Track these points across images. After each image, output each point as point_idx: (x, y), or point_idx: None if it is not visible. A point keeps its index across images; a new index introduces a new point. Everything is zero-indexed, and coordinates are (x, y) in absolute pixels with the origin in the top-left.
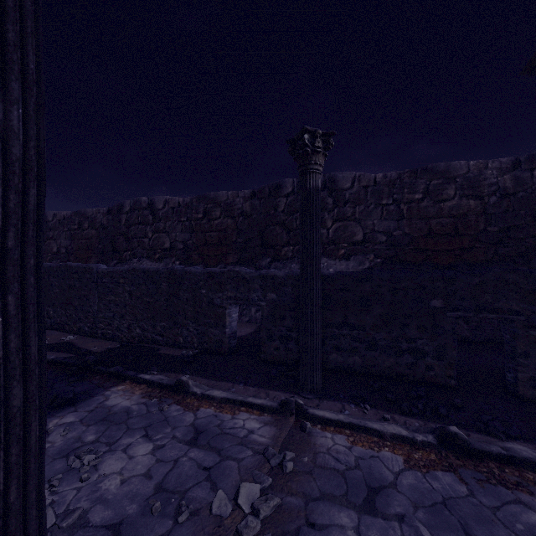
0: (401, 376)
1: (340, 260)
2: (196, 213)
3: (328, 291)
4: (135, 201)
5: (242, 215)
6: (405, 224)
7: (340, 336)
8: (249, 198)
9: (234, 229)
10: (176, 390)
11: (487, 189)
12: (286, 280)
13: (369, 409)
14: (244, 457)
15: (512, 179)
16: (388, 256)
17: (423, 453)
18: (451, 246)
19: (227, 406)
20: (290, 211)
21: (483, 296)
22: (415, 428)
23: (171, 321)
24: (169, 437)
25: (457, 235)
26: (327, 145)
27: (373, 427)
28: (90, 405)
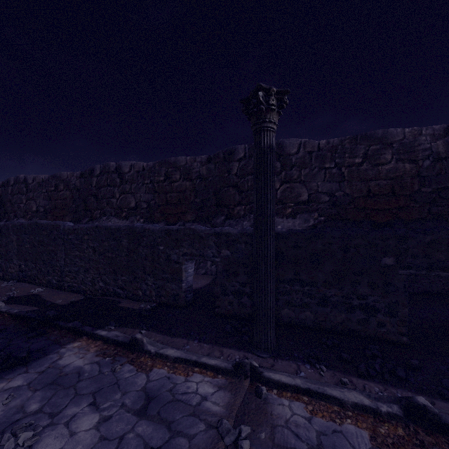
0: (352, 332)
1: (287, 218)
2: (158, 176)
3: (280, 248)
4: (104, 165)
5: (199, 178)
6: (346, 186)
7: (292, 291)
8: (206, 162)
9: (192, 190)
10: (130, 348)
11: (422, 154)
12: (240, 237)
13: (325, 371)
14: (195, 433)
15: (445, 144)
16: (330, 215)
17: (389, 427)
18: (389, 205)
19: (180, 366)
20: (242, 174)
21: (436, 255)
22: (378, 396)
23: (131, 275)
24: (118, 405)
25: (394, 196)
26: (281, 103)
27: (332, 394)
28: (41, 365)
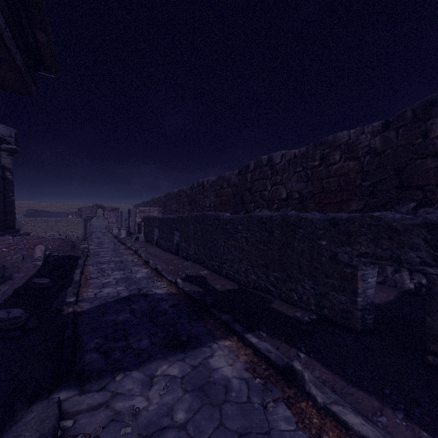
0: None
1: None
2: (312, 161)
3: None
4: (257, 160)
5: (369, 154)
6: None
7: None
8: (380, 130)
9: (357, 171)
10: (286, 377)
11: None
12: None
13: None
14: None
15: None
16: None
17: None
18: None
19: None
20: None
21: None
22: None
23: (284, 272)
24: None
25: None
26: None
27: None
28: (195, 358)
